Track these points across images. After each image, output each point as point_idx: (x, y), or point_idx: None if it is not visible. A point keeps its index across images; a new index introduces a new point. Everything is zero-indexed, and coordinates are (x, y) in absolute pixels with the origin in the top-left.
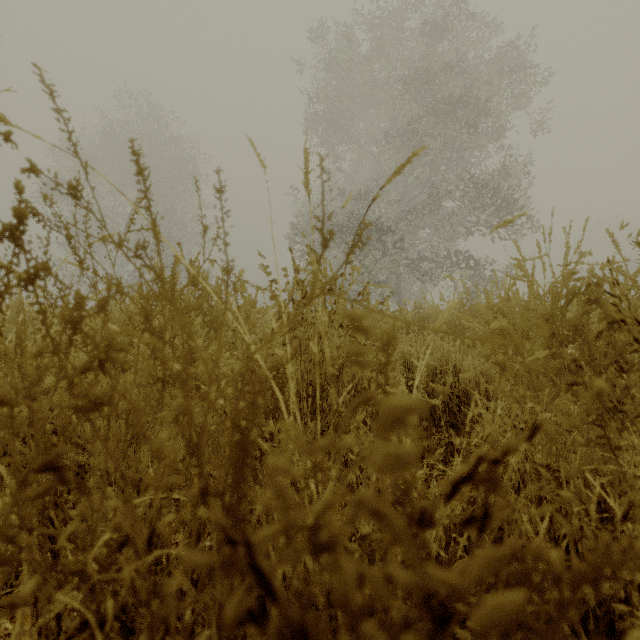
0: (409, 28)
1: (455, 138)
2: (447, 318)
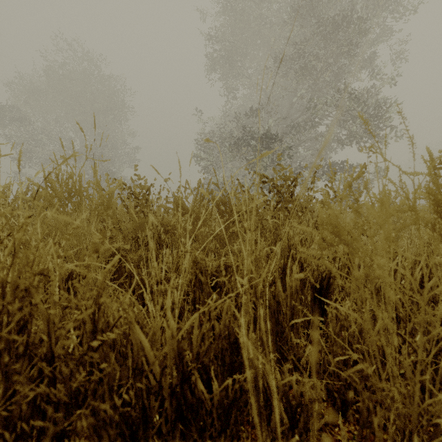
0: None
1: (335, 61)
2: None
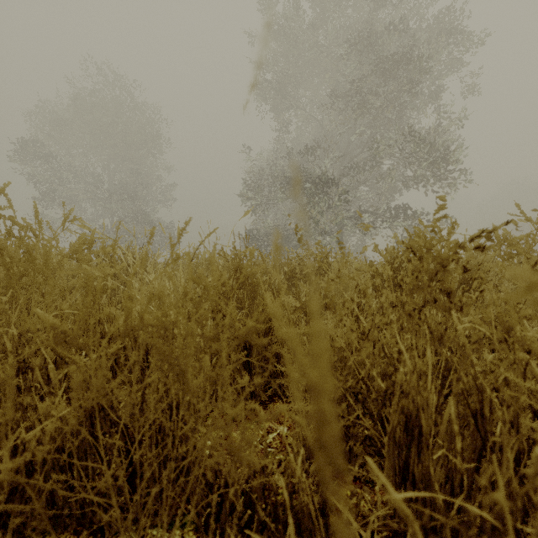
0: None
1: (396, 97)
2: None
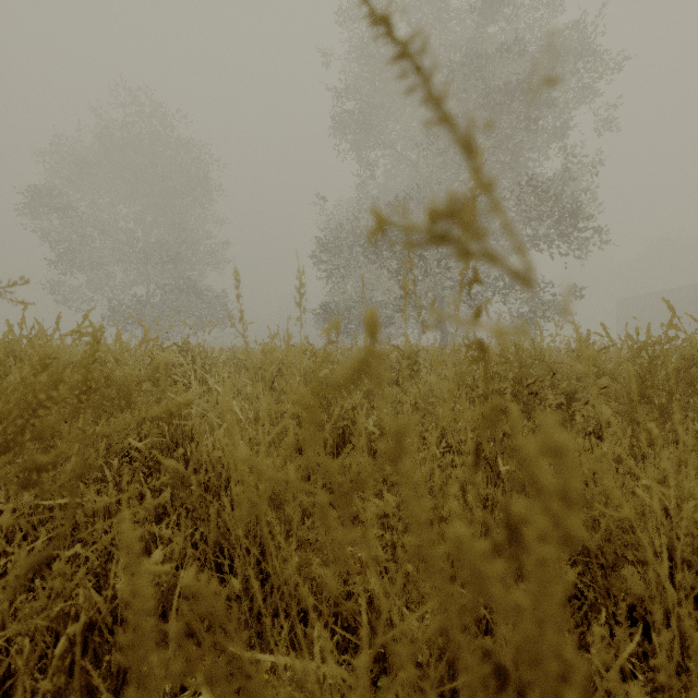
0: (454, 9)
1: (510, 136)
2: (629, 377)
